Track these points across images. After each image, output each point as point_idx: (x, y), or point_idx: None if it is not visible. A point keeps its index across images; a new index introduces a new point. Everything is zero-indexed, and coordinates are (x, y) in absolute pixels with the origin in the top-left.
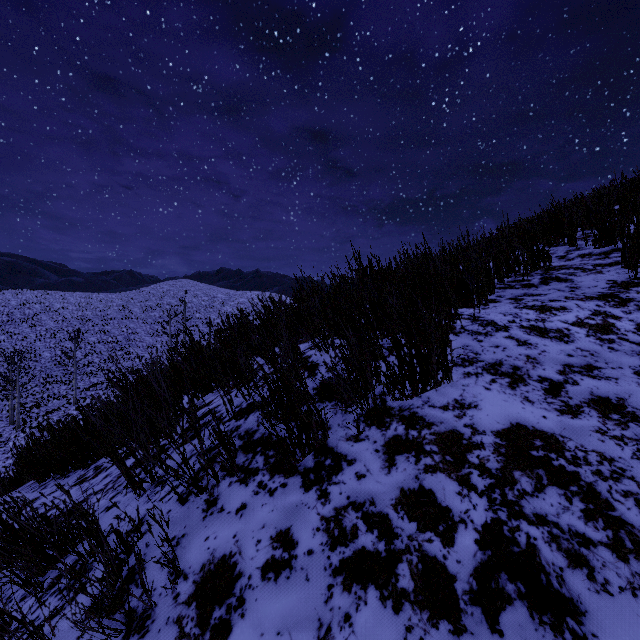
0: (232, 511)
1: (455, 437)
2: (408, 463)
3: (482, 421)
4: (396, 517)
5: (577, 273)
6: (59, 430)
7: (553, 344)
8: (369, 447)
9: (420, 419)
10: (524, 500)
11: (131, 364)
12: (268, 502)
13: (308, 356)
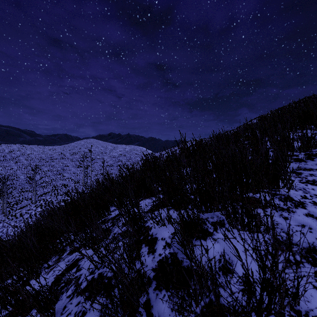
0: None
1: None
2: None
3: None
4: None
5: None
6: None
7: None
8: None
9: None
10: None
11: (64, 182)
12: None
13: (149, 227)
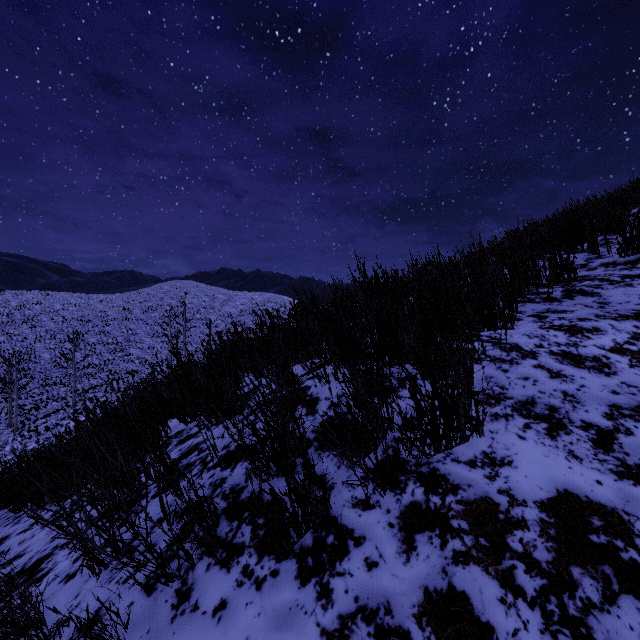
0: (208, 611)
1: (488, 508)
2: (431, 547)
3: (520, 485)
4: (421, 637)
5: (604, 285)
6: (34, 458)
7: (592, 377)
8: (381, 519)
9: (442, 479)
10: (592, 617)
11: (131, 365)
12: (254, 600)
13: (307, 387)
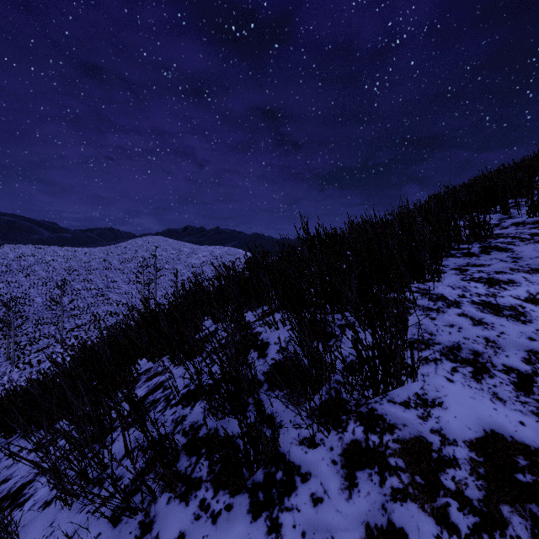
0: None
1: (422, 447)
2: (371, 484)
3: (450, 425)
4: None
5: (516, 242)
6: (22, 392)
7: (510, 324)
8: (325, 456)
9: (380, 419)
10: None
11: (110, 308)
12: (210, 533)
13: (258, 332)
